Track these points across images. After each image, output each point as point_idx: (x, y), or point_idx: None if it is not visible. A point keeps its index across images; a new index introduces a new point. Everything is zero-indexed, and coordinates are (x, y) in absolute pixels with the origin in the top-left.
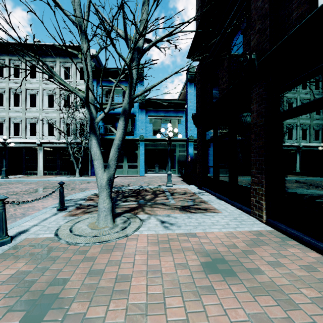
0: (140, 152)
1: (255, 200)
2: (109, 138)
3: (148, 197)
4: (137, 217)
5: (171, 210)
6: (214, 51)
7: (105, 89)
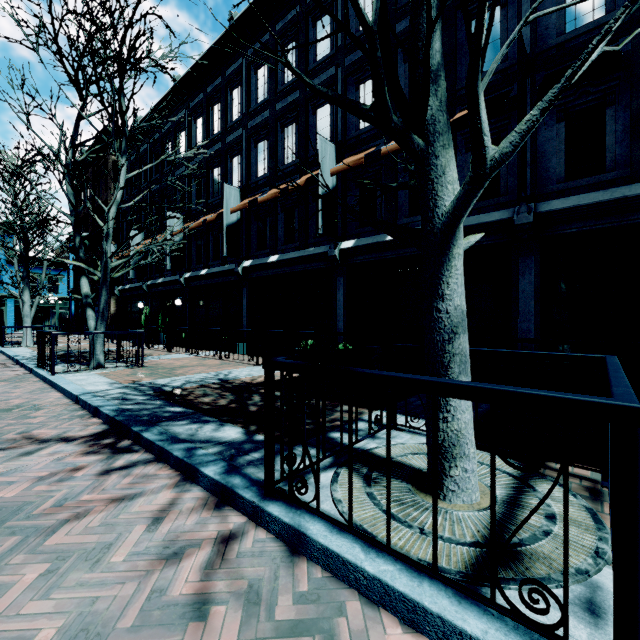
0: (8, 309)
1: None
2: None
3: None
4: None
5: None
6: None
7: None
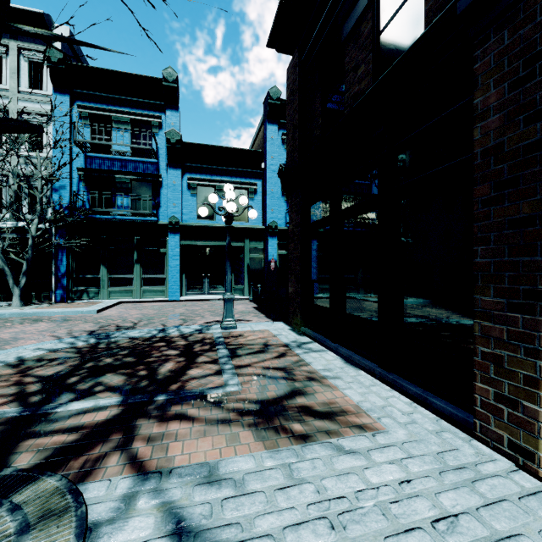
0: (170, 252)
1: (493, 393)
2: (99, 219)
3: (165, 369)
4: (73, 512)
5: (226, 428)
6: (334, 6)
7: (90, 114)
